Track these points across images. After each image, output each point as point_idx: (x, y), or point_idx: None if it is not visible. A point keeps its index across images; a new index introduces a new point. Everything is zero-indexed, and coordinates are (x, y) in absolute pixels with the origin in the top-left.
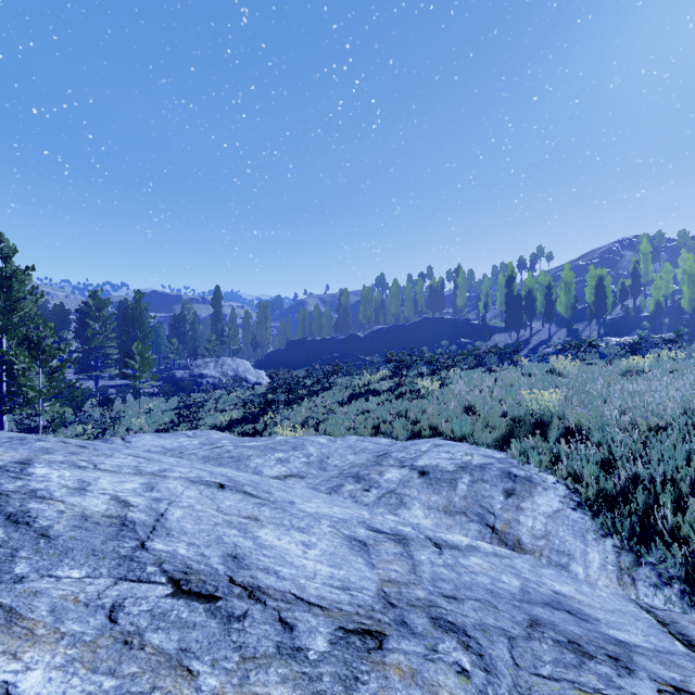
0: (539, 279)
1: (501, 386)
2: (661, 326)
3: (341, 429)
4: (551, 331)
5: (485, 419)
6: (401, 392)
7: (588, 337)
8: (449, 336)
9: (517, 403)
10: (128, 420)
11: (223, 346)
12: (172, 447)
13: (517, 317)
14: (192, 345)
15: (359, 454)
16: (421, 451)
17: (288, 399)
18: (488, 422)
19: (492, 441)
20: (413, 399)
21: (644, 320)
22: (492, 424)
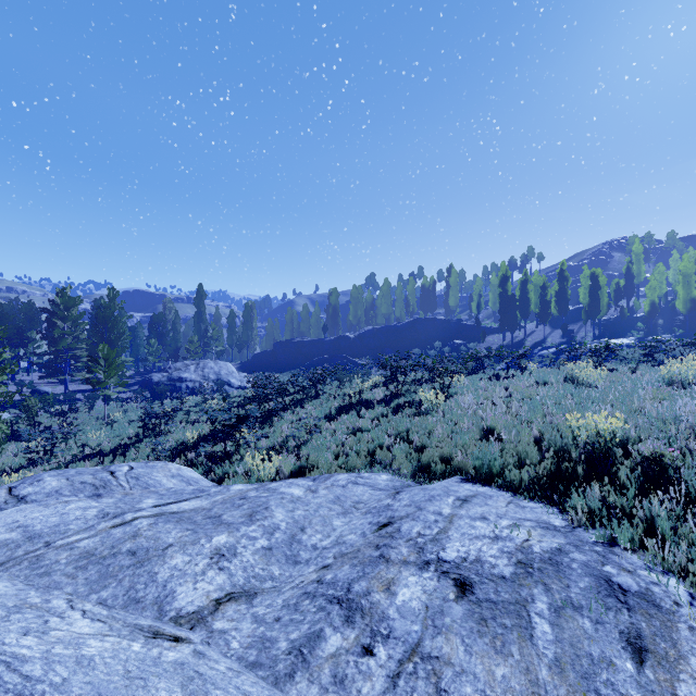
0: (532, 279)
1: (518, 398)
2: (656, 327)
3: (327, 455)
4: (545, 332)
5: (514, 449)
6: (398, 404)
7: (582, 338)
8: (441, 337)
9: (554, 427)
10: (88, 433)
11: (206, 348)
12: (40, 530)
13: (511, 318)
14: (173, 347)
15: (351, 514)
16: (444, 516)
17: (268, 410)
18: (517, 453)
19: (532, 485)
20: (414, 414)
21: (638, 321)
22: (525, 456)
